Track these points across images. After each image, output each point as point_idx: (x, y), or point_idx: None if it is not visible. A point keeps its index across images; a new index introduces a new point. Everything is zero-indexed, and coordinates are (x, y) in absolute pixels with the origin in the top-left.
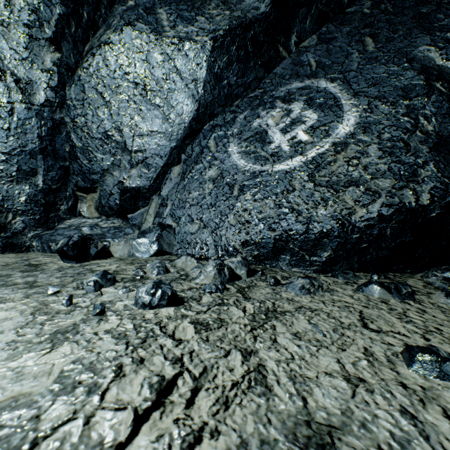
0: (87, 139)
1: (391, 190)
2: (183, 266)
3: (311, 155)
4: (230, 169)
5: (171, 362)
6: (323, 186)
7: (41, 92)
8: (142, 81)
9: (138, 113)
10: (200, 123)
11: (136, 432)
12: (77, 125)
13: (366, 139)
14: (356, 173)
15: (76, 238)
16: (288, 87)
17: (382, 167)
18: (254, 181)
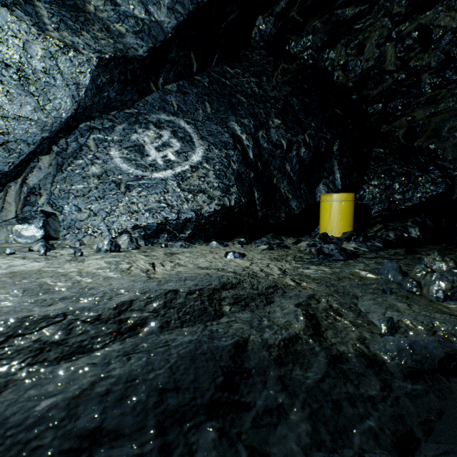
0: None
1: (219, 197)
2: (89, 243)
3: (178, 171)
4: (115, 169)
5: (147, 261)
6: (186, 192)
7: None
8: (15, 64)
9: (3, 93)
10: (77, 121)
11: (155, 268)
12: None
13: (208, 167)
14: (203, 186)
15: None
16: (158, 116)
17: (216, 185)
18: (138, 182)
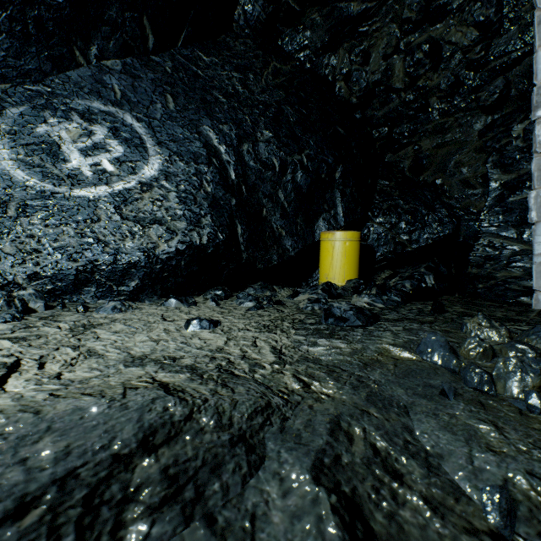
0: None
1: (185, 231)
2: None
3: (119, 188)
4: None
5: (5, 357)
6: (131, 221)
7: None
8: None
9: None
10: None
11: (6, 381)
12: None
13: (168, 186)
14: (160, 213)
15: None
16: (89, 103)
17: (179, 212)
18: (45, 202)
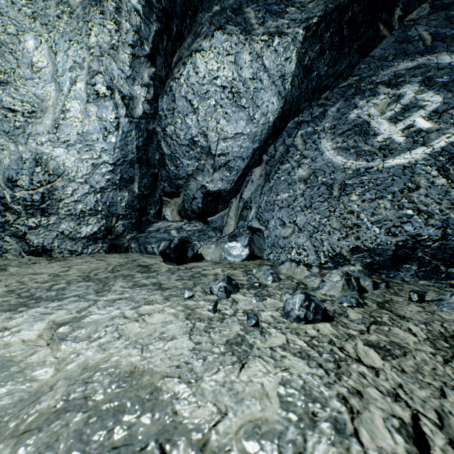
0: (175, 146)
1: None
2: (288, 273)
3: (439, 145)
4: (325, 167)
5: (392, 398)
6: None
7: (139, 106)
8: (229, 84)
9: (223, 117)
10: (283, 121)
11: None
12: (167, 134)
13: None
14: None
15: (176, 241)
16: (393, 69)
17: None
18: (359, 179)
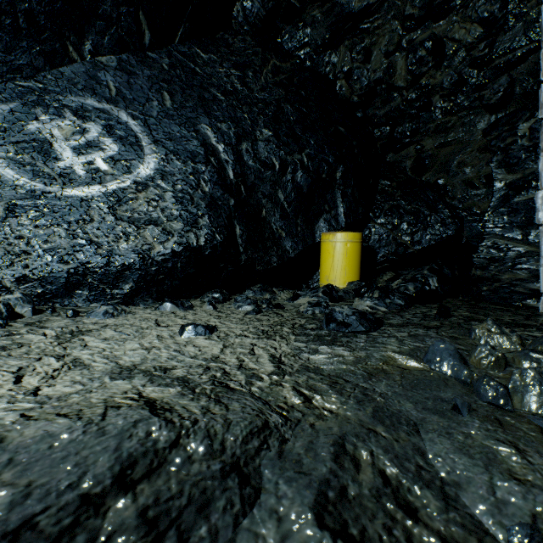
0: None
1: (181, 232)
2: None
3: (113, 188)
4: None
5: None
6: (126, 221)
7: None
8: None
9: None
10: None
11: None
12: None
13: (164, 186)
14: (155, 214)
15: None
16: (82, 100)
17: (176, 213)
18: (35, 202)
